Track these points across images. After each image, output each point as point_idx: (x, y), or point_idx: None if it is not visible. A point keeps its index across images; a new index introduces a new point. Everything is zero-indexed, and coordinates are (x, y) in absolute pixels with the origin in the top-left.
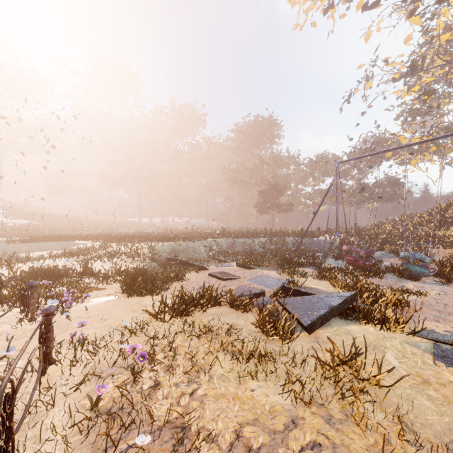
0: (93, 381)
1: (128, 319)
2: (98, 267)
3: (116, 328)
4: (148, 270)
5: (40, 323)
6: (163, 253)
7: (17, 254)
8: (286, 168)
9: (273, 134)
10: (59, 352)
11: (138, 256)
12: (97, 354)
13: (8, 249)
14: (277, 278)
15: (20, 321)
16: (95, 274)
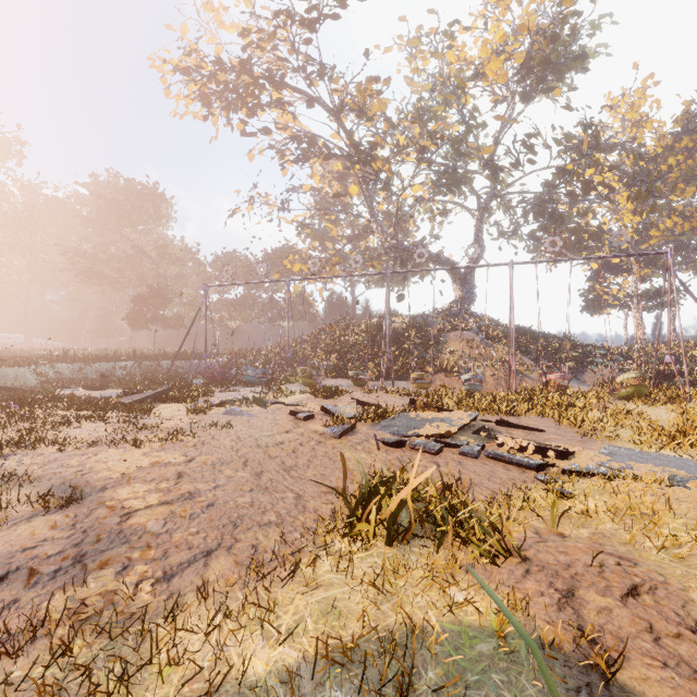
0: None
1: None
2: None
3: None
4: None
5: None
6: None
7: None
8: (179, 266)
9: (160, 213)
10: None
11: None
12: None
13: None
14: None
15: None
16: None
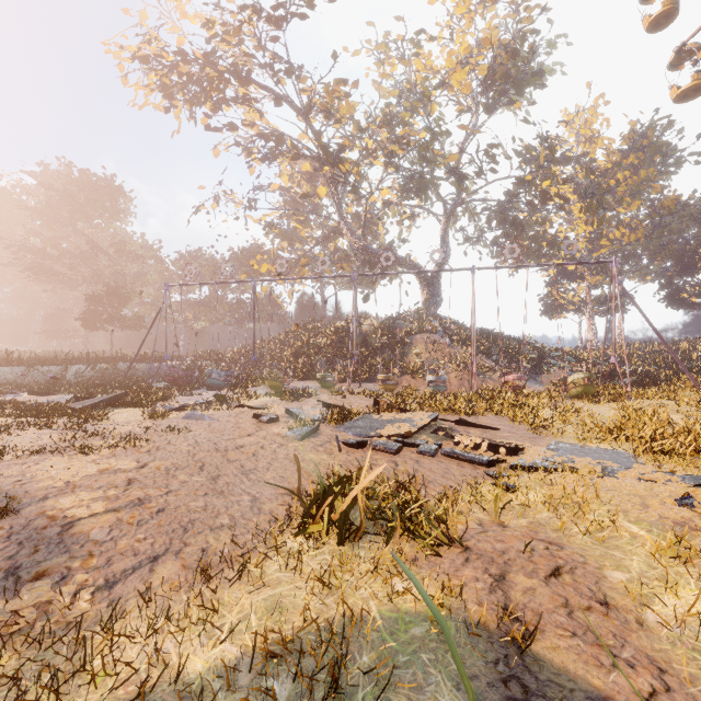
0: None
1: None
2: None
3: None
4: None
5: None
6: None
7: None
8: (139, 264)
9: (117, 207)
10: None
11: None
12: None
13: None
14: None
15: None
16: None
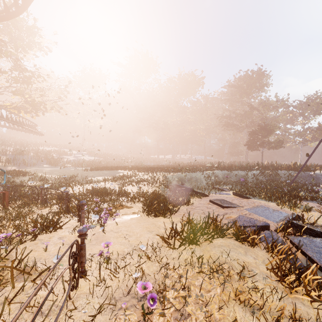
0: (109, 309)
1: (145, 239)
2: (130, 189)
3: (135, 247)
4: (162, 194)
5: (69, 246)
6: (173, 180)
7: (87, 178)
8: (274, 111)
9: (262, 84)
10: (90, 266)
11: (155, 183)
12: (117, 274)
13: (83, 174)
14: (278, 210)
15: (74, 230)
16: (126, 196)
